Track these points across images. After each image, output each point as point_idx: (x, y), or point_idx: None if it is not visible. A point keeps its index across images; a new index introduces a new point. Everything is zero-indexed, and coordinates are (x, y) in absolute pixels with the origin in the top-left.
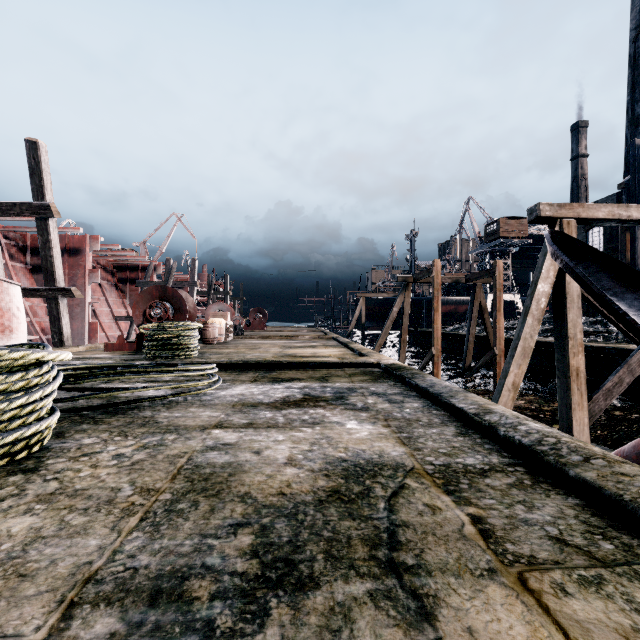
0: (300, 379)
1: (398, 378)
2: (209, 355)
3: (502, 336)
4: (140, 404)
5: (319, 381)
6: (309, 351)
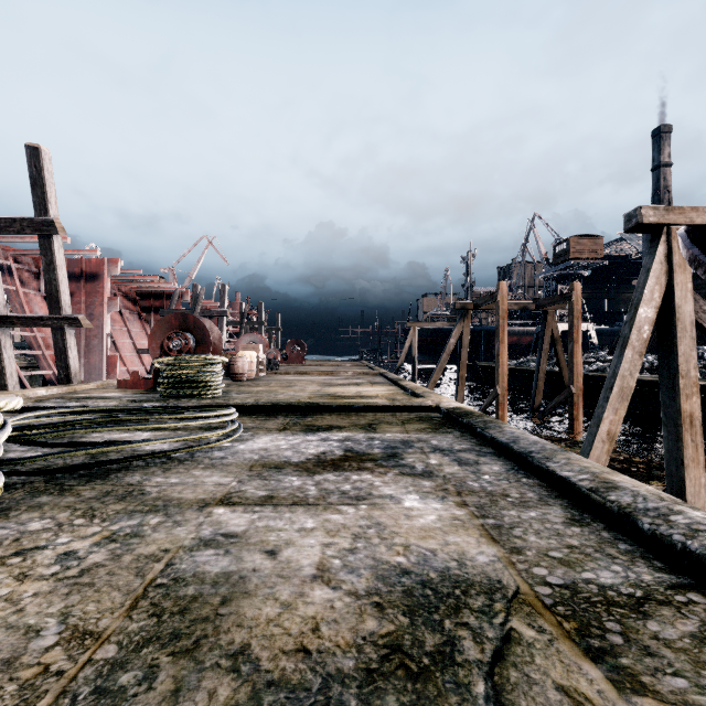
0: (341, 427)
1: (465, 427)
2: (235, 394)
3: (580, 372)
4: (131, 463)
5: (365, 430)
6: (352, 390)
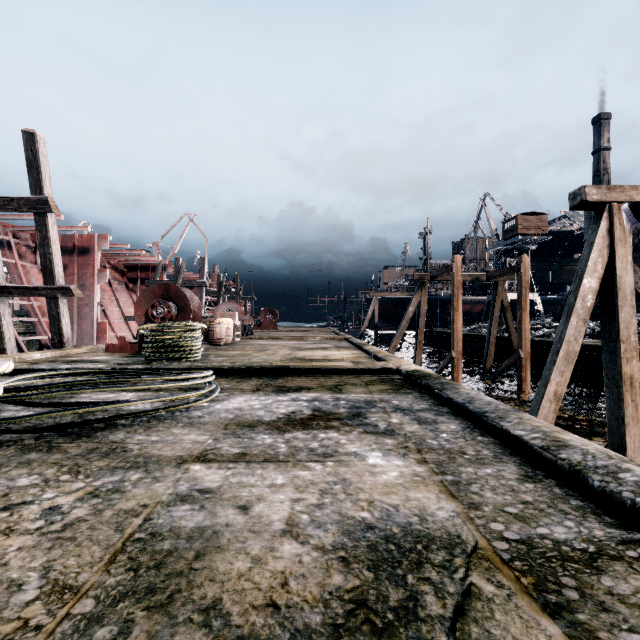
0: (309, 388)
1: (424, 388)
2: (213, 358)
3: (528, 337)
4: (115, 422)
5: (331, 391)
6: (320, 353)
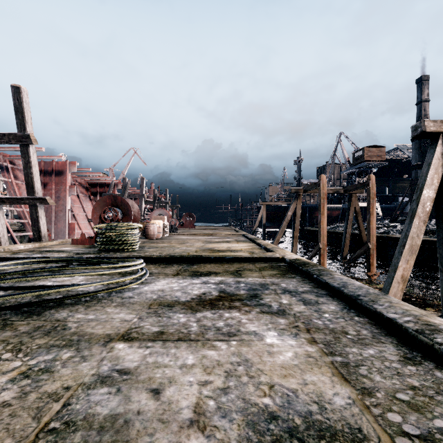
0: (216, 273)
1: (304, 273)
2: (147, 249)
3: (374, 234)
4: (63, 301)
5: (233, 275)
6: (225, 245)
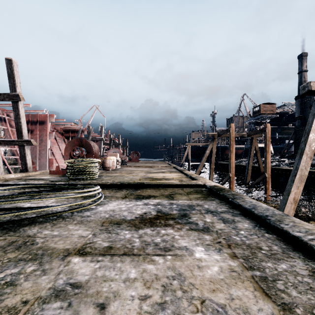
0: (155, 196)
1: (221, 197)
2: (104, 177)
3: (270, 166)
4: (36, 219)
5: (167, 198)
6: (161, 175)
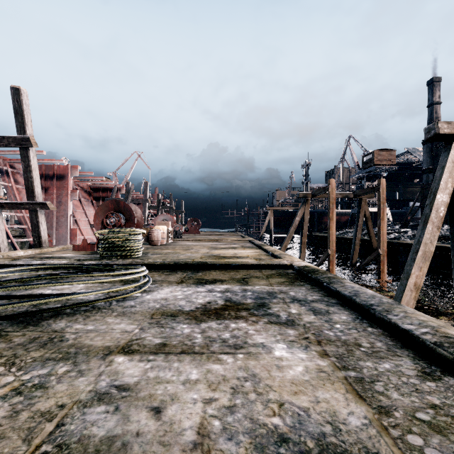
0: (222, 281)
1: (314, 281)
2: (150, 255)
3: (385, 240)
4: (62, 311)
5: (240, 283)
6: (231, 252)
